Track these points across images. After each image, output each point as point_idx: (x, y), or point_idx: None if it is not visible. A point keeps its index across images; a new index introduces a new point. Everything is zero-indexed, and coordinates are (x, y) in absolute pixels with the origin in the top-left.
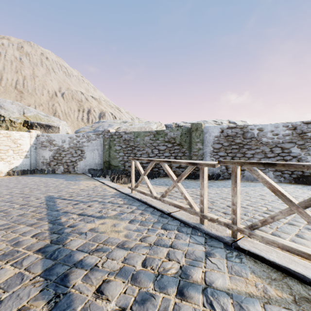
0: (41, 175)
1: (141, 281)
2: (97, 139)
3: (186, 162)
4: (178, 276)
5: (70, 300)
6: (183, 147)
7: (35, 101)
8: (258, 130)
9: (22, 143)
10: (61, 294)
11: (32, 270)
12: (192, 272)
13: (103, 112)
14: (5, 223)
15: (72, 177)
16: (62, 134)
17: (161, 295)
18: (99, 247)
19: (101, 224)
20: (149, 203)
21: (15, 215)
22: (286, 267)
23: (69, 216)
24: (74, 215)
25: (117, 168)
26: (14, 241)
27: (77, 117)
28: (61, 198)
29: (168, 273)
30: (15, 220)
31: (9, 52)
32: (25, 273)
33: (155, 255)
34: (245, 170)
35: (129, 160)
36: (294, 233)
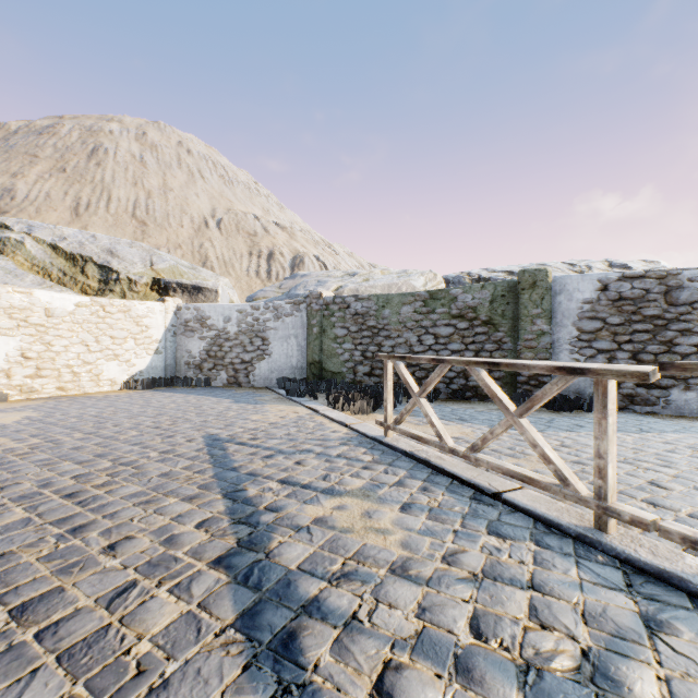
0: (185, 389)
1: (484, 679)
2: (296, 314)
3: (549, 366)
4: (586, 682)
5: None
6: (497, 330)
7: (168, 240)
8: None
9: (150, 323)
10: (293, 685)
11: (214, 610)
12: (625, 675)
13: (300, 254)
14: (139, 490)
15: (247, 396)
16: (225, 305)
17: None
18: (349, 567)
19: (337, 510)
20: (437, 464)
21: (155, 475)
22: None
23: (261, 485)
24: (271, 481)
25: (339, 378)
26: (165, 533)
27: (247, 269)
28: (236, 440)
29: (555, 668)
30: (156, 485)
31: (122, 147)
32: (201, 615)
33: (498, 608)
34: (672, 389)
35: (365, 360)
36: None
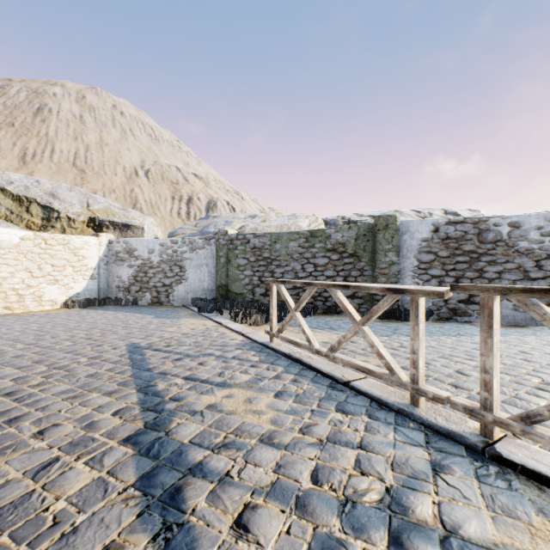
0: (116, 307)
1: (314, 511)
2: (207, 247)
3: (382, 288)
4: (385, 508)
5: (190, 538)
6: (360, 261)
7: (103, 186)
8: (510, 227)
9: (86, 254)
10: (175, 524)
11: (120, 475)
12: (412, 502)
13: (214, 200)
14: (68, 388)
15: (166, 312)
16: (149, 240)
17: (359, 543)
18: (229, 439)
19: (226, 398)
20: (307, 362)
21: (83, 376)
22: None
23: (169, 381)
24: (177, 378)
25: (241, 298)
26: (86, 420)
27: (170, 211)
28: (153, 347)
29: (365, 501)
30: (83, 384)
31: (64, 107)
32: (109, 479)
33: (333, 463)
34: None
35: (262, 284)
36: None
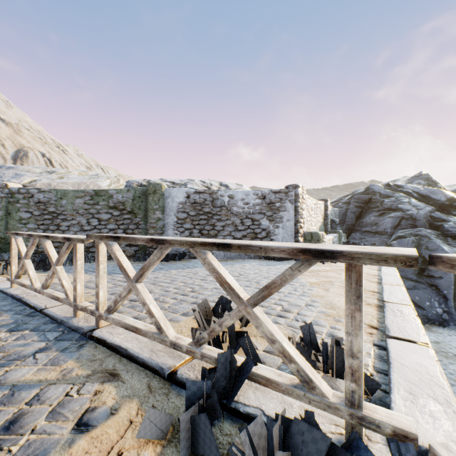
0: None
1: None
2: None
3: (62, 237)
4: None
5: None
6: (137, 217)
7: None
8: (229, 198)
9: None
10: None
11: None
12: None
13: (24, 149)
14: None
15: None
16: None
17: None
18: None
19: None
20: (26, 299)
21: None
22: (118, 345)
23: None
24: None
25: None
26: None
27: None
28: None
29: None
30: None
31: None
32: None
33: None
34: None
35: None
36: (183, 312)
